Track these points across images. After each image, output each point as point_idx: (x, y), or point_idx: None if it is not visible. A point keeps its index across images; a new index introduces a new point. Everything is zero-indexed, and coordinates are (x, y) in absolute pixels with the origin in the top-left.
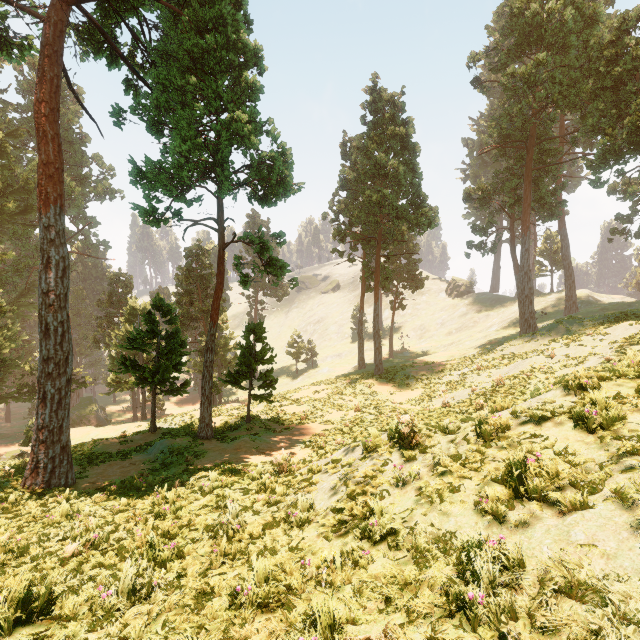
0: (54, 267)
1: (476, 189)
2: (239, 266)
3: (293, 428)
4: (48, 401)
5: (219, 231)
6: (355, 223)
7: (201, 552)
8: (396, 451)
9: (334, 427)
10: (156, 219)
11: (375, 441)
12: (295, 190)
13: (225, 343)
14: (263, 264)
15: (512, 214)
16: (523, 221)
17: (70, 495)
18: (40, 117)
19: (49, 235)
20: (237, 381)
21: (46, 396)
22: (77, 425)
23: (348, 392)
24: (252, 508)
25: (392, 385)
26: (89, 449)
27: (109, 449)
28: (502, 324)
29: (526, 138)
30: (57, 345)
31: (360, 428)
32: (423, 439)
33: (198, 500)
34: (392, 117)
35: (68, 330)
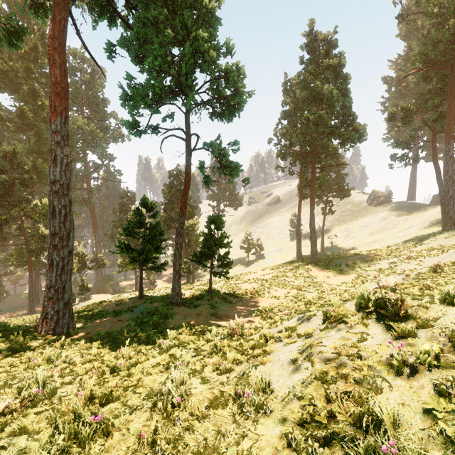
0: (59, 163)
1: (400, 109)
2: (202, 170)
3: (245, 300)
4: (54, 267)
5: (186, 140)
6: (295, 141)
7: (134, 428)
8: (373, 323)
9: (280, 301)
10: (138, 130)
11: (338, 310)
12: (247, 97)
13: (196, 239)
14: (221, 167)
15: (434, 128)
16: (447, 131)
17: (65, 342)
18: (51, 49)
19: (56, 138)
20: (201, 261)
21: (53, 263)
22: (100, 293)
23: (290, 275)
24: (201, 374)
25: (327, 271)
26: (96, 308)
27: (108, 309)
28: (420, 225)
29: (450, 59)
30: (61, 223)
31: (304, 303)
32: (411, 310)
33: (154, 357)
34: (326, 52)
35: (70, 212)
